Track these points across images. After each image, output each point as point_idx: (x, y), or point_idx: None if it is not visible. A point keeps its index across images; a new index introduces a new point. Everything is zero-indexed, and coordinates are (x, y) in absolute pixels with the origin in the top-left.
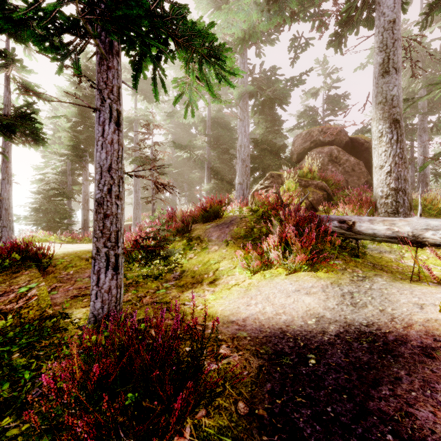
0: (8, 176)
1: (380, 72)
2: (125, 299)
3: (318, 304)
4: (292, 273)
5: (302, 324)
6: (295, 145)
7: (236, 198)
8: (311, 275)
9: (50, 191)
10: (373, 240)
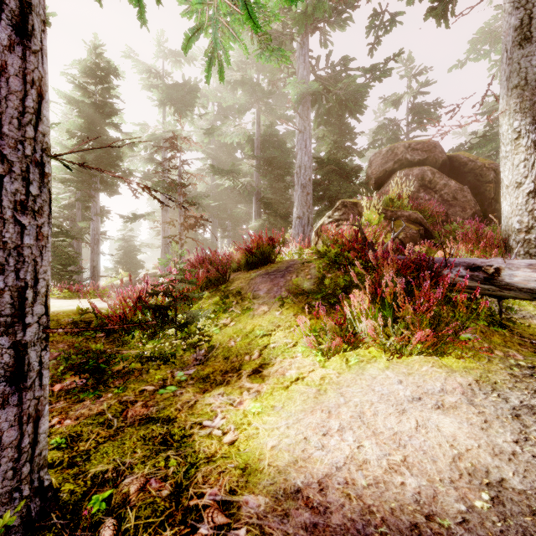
0: None
1: (516, 39)
2: (94, 410)
3: (473, 438)
4: (397, 357)
5: (464, 509)
6: (373, 166)
7: (294, 237)
8: (433, 363)
9: None
10: (535, 299)
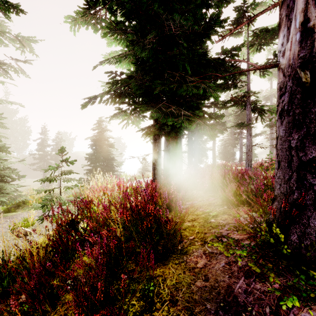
0: (214, 141)
1: None
2: None
3: None
4: None
5: None
6: None
7: None
8: None
9: (226, 144)
10: None
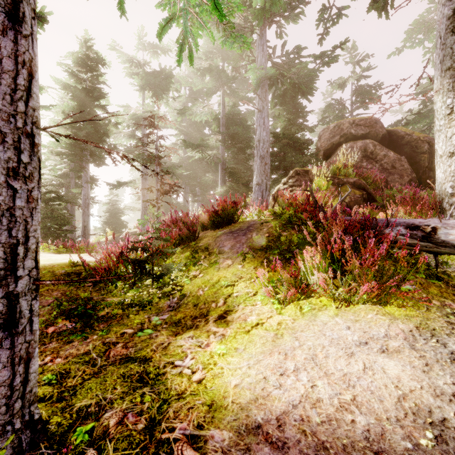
0: None
1: (449, 27)
2: (81, 350)
3: (415, 380)
4: (345, 306)
5: (410, 447)
6: (322, 140)
7: (254, 201)
8: (378, 311)
9: (47, 194)
10: None
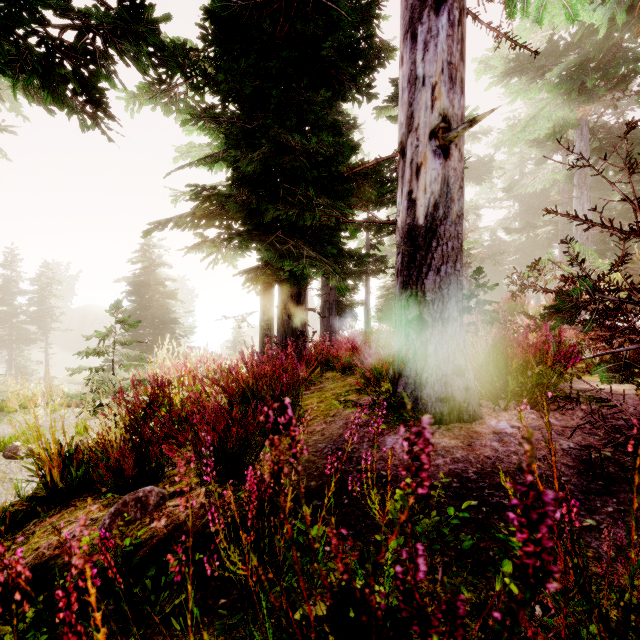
0: (368, 289)
1: None
2: None
3: None
4: None
5: None
6: None
7: None
8: None
9: (389, 295)
10: None
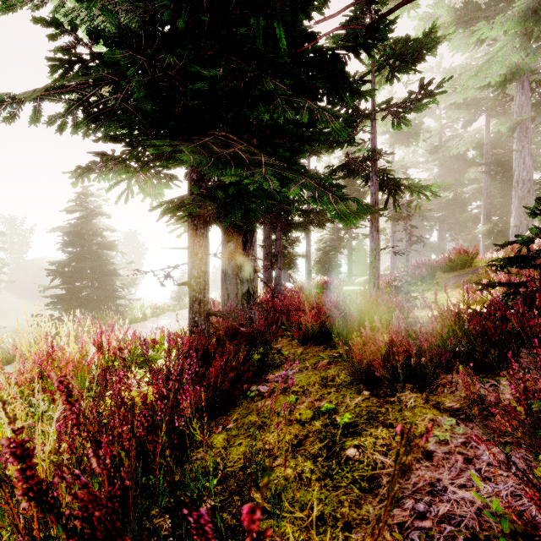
0: (309, 242)
1: None
2: None
3: None
4: None
5: None
6: None
7: None
8: None
9: (326, 248)
10: None
